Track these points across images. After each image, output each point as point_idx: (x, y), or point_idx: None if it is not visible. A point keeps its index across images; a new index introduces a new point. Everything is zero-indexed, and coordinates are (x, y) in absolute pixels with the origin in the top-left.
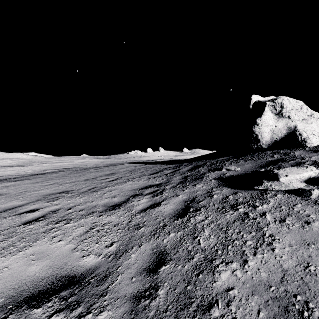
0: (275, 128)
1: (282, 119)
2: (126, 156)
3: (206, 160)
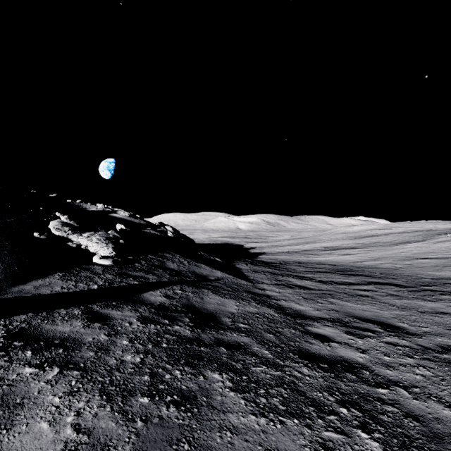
0: None
1: None
2: None
3: None
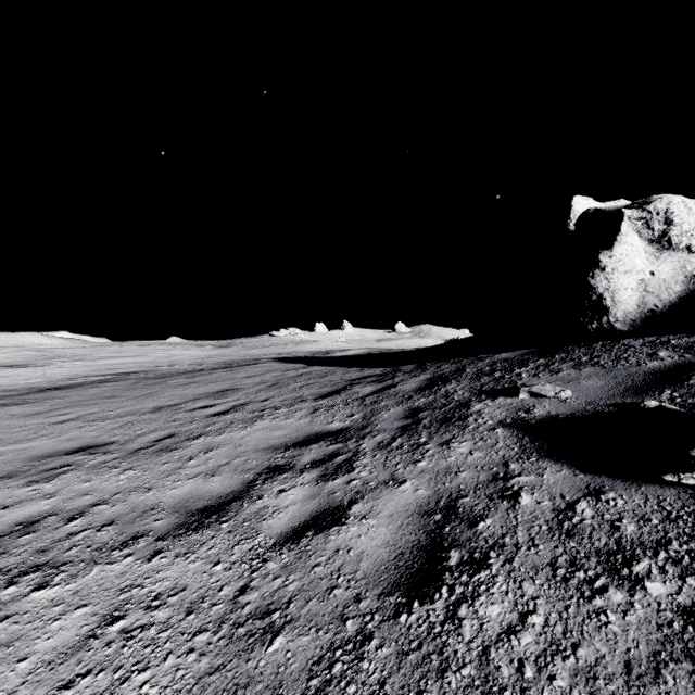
0: (651, 279)
1: (670, 255)
2: (268, 341)
3: (460, 360)
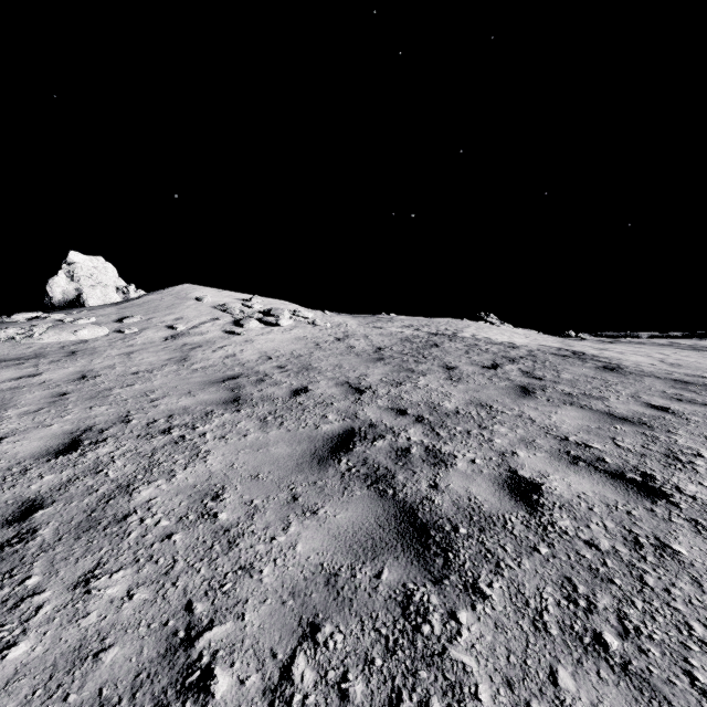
0: (67, 290)
1: (74, 283)
2: None
3: None
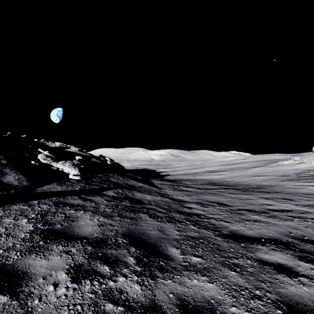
0: None
1: None
2: (312, 154)
3: None
